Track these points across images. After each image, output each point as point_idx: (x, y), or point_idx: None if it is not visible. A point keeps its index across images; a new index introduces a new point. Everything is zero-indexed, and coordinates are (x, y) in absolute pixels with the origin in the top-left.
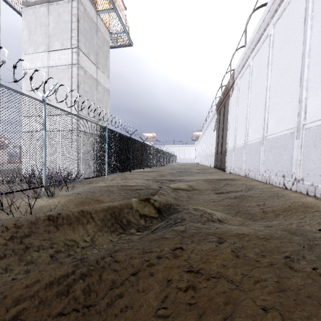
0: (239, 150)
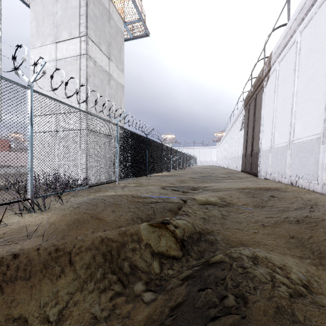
0: (280, 150)
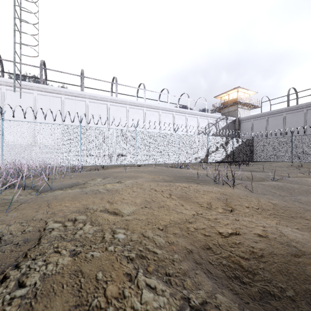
0: None
